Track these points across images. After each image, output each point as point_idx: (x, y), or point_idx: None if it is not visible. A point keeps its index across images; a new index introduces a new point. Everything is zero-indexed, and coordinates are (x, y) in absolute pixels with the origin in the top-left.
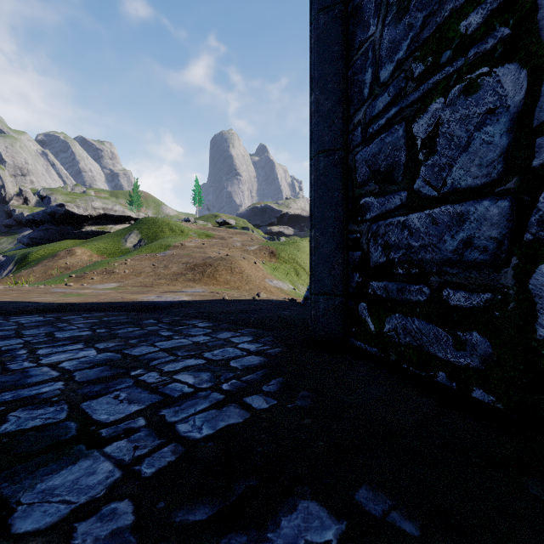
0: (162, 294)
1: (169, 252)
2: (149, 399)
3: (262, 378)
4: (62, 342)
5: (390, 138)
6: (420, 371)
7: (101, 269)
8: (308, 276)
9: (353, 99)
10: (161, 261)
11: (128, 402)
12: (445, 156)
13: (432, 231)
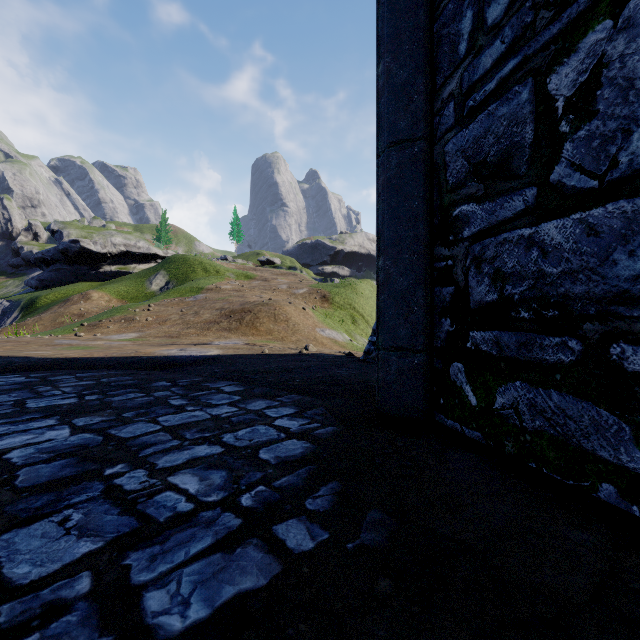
0: (188, 347)
1: (201, 296)
2: (114, 528)
3: (305, 483)
4: (30, 415)
5: (505, 107)
6: (562, 477)
7: (119, 316)
8: (367, 325)
9: (440, 63)
10: (191, 306)
11: (78, 533)
12: (616, 118)
13: (587, 247)
